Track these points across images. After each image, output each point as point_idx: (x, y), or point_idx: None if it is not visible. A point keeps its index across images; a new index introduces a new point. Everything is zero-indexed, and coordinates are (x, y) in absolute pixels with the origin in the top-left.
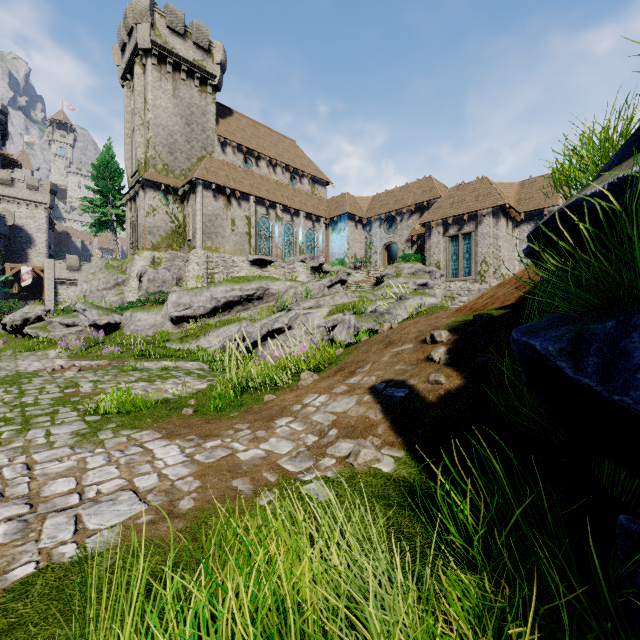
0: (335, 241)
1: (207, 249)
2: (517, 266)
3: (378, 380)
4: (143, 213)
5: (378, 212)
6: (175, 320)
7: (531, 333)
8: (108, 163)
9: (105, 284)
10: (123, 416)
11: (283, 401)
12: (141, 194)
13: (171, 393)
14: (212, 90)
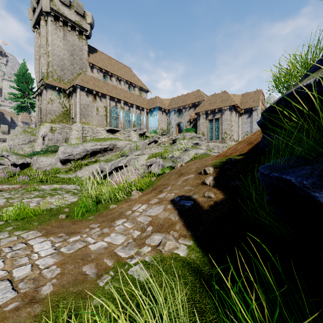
0: (152, 121)
1: (82, 123)
2: (240, 135)
3: (175, 195)
4: (45, 102)
5: (173, 107)
6: (63, 161)
7: (278, 170)
8: (25, 74)
9: (23, 141)
10: (19, 221)
11: (121, 208)
12: (44, 92)
13: (54, 204)
14: (85, 38)
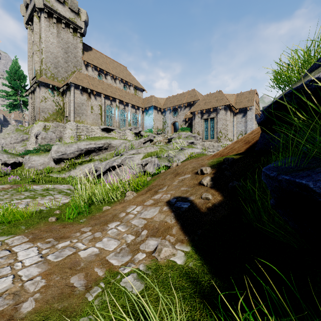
0: (147, 120)
1: (77, 122)
2: (235, 134)
3: (171, 197)
4: (39, 100)
5: (169, 106)
6: (56, 160)
7: (288, 172)
8: (18, 71)
9: (15, 140)
10: (5, 225)
11: (114, 210)
12: (37, 89)
13: (45, 206)
14: (80, 35)
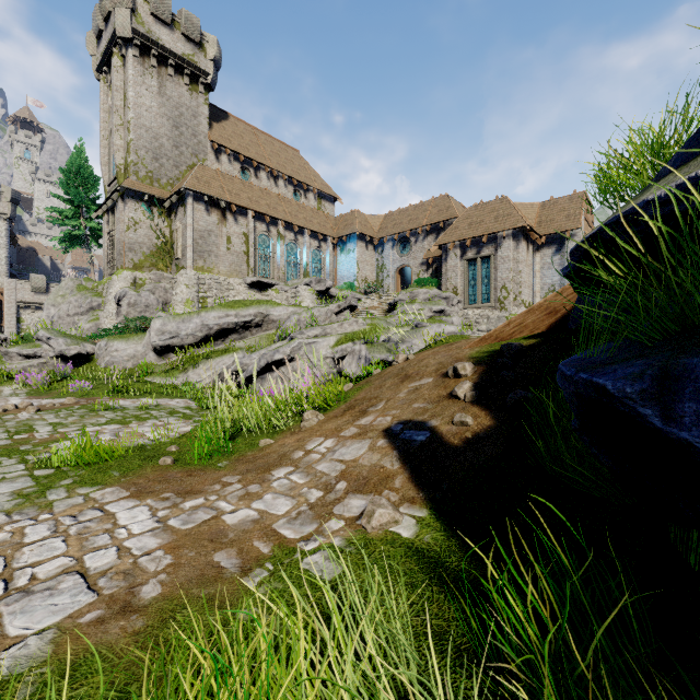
0: (344, 263)
1: (198, 269)
2: (538, 292)
3: (394, 421)
4: (123, 227)
5: (391, 232)
6: (159, 350)
7: (590, 368)
8: (81, 168)
9: (77, 308)
10: (83, 469)
11: (282, 446)
12: (120, 205)
13: (148, 438)
14: (204, 89)
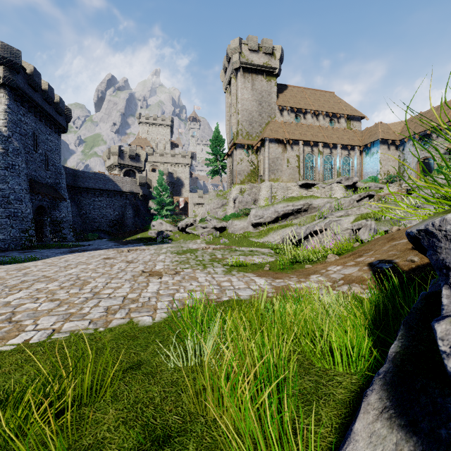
0: (368, 163)
1: (271, 180)
2: None
3: (375, 259)
4: (235, 163)
5: (411, 133)
6: (254, 225)
7: None
8: (217, 137)
9: (217, 205)
10: (238, 267)
11: (316, 268)
12: (234, 152)
13: (257, 261)
14: (274, 78)
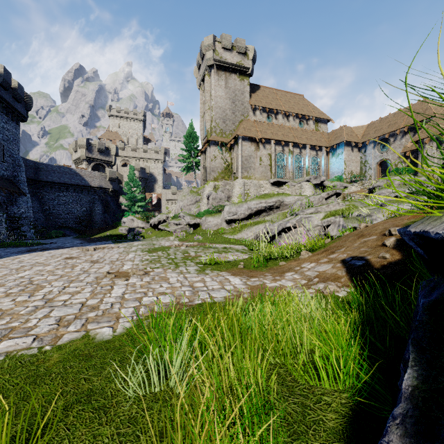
0: (334, 163)
1: (244, 178)
2: None
3: (347, 256)
4: (209, 160)
5: (372, 136)
6: (228, 221)
7: None
8: (191, 133)
9: (190, 202)
10: (212, 266)
11: (290, 265)
12: (208, 149)
13: (231, 259)
14: (247, 77)
